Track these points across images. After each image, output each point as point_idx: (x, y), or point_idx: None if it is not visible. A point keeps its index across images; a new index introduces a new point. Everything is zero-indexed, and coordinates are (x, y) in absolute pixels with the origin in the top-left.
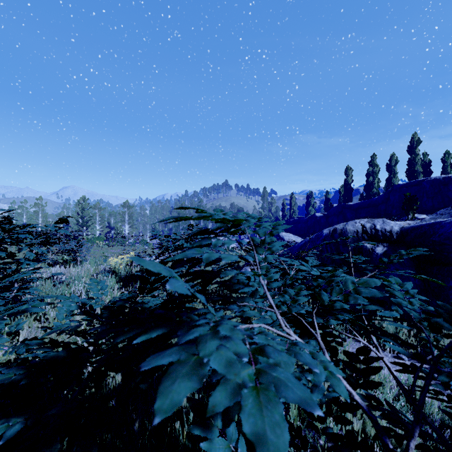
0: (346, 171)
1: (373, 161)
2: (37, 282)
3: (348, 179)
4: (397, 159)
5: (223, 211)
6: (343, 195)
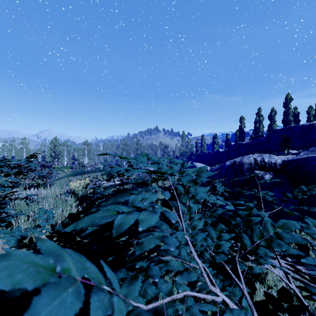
0: (240, 120)
1: (259, 113)
2: (15, 201)
3: (242, 125)
4: (276, 111)
5: (148, 155)
6: (238, 136)
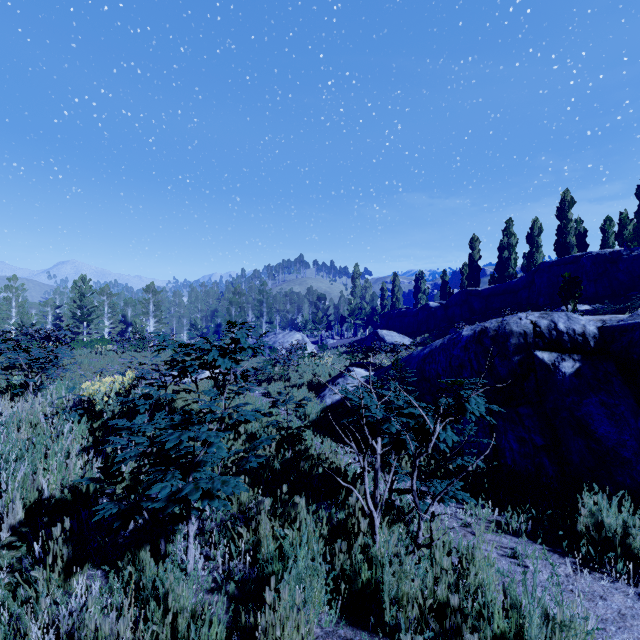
0: (471, 243)
1: (508, 229)
2: None
3: (474, 253)
4: (541, 226)
5: None
6: (467, 276)
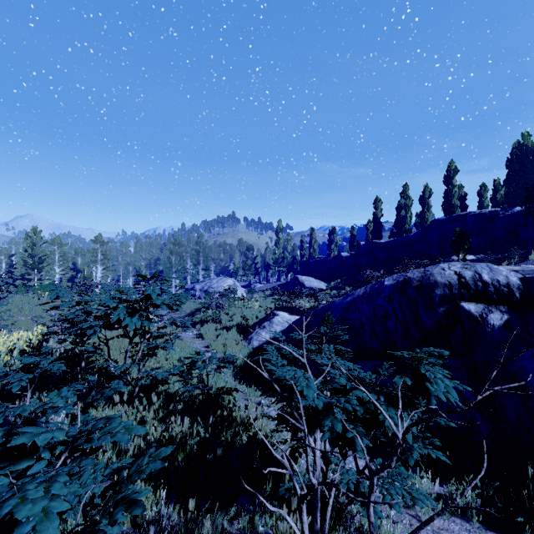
0: (375, 204)
1: (405, 192)
2: None
3: (377, 212)
4: (431, 190)
5: None
6: (372, 231)
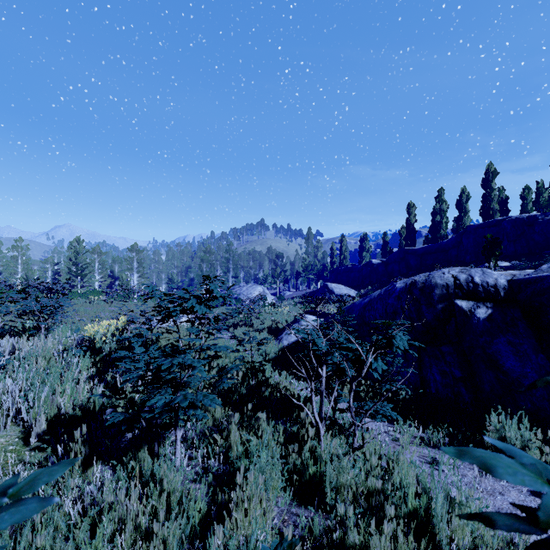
0: (408, 209)
1: (440, 196)
2: None
3: (411, 218)
4: (468, 194)
5: None
6: (405, 237)
